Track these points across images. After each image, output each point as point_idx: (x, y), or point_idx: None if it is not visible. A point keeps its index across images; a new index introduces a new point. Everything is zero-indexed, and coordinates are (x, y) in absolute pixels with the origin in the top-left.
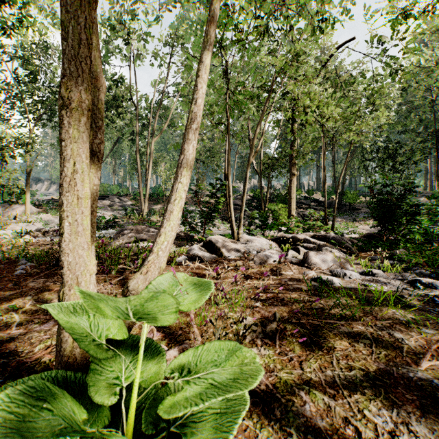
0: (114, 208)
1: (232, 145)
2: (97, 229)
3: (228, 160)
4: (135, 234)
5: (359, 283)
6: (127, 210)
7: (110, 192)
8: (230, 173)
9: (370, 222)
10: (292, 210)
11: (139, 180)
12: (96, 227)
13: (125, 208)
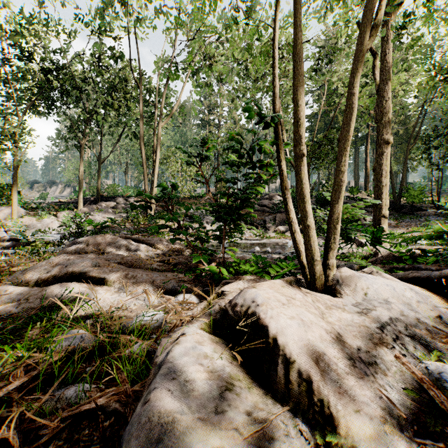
0: (119, 211)
1: (258, 134)
2: (77, 237)
3: (295, 48)
4: (68, 258)
5: None
6: (128, 213)
7: (120, 193)
8: (303, 87)
9: None
10: (383, 208)
11: (144, 176)
12: (77, 234)
13: (126, 210)
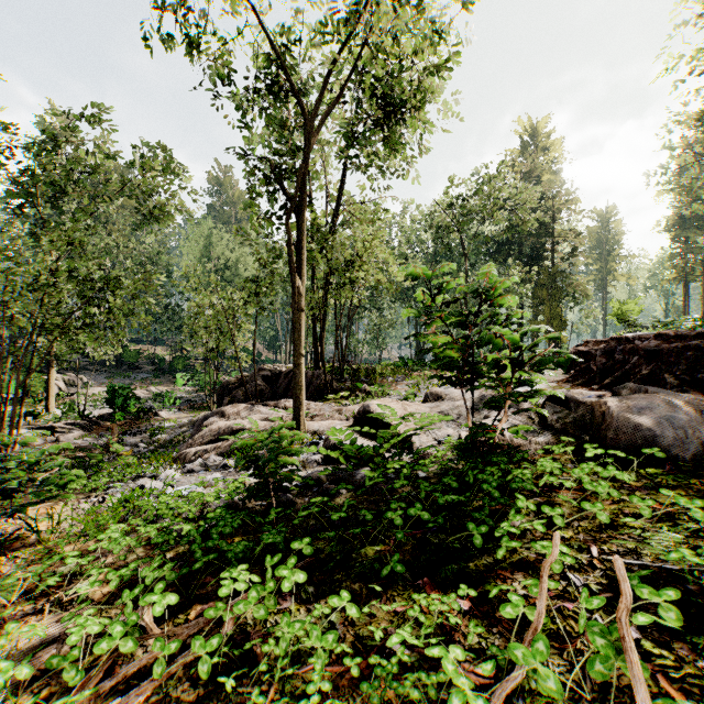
0: None
1: None
2: None
3: None
4: None
5: (79, 445)
6: None
7: None
8: None
9: (145, 386)
10: (51, 397)
11: None
12: None
13: None
